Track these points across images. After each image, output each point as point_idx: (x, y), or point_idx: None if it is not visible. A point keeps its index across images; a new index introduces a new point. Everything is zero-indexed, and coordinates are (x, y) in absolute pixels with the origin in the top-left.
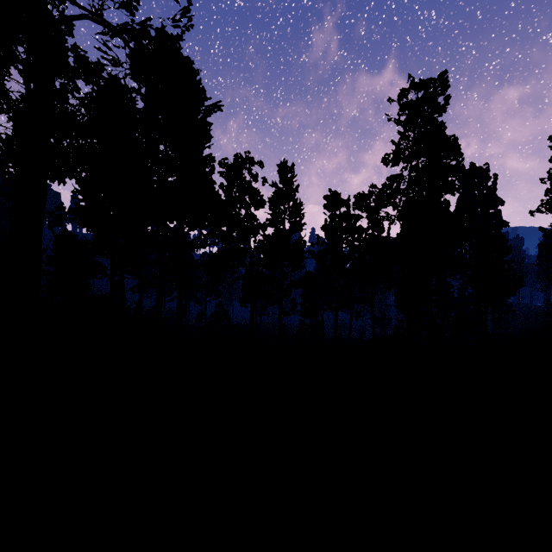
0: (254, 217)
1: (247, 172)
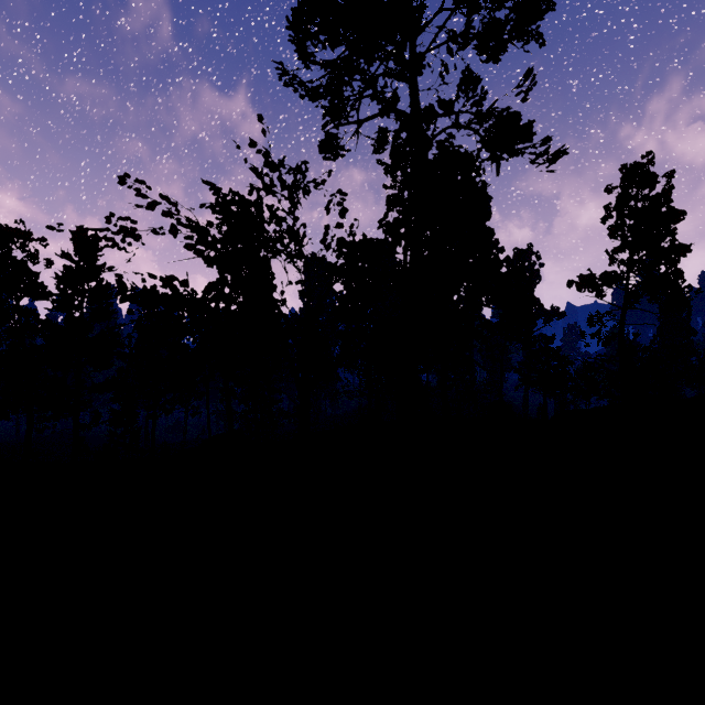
0: (32, 314)
1: (20, 248)
